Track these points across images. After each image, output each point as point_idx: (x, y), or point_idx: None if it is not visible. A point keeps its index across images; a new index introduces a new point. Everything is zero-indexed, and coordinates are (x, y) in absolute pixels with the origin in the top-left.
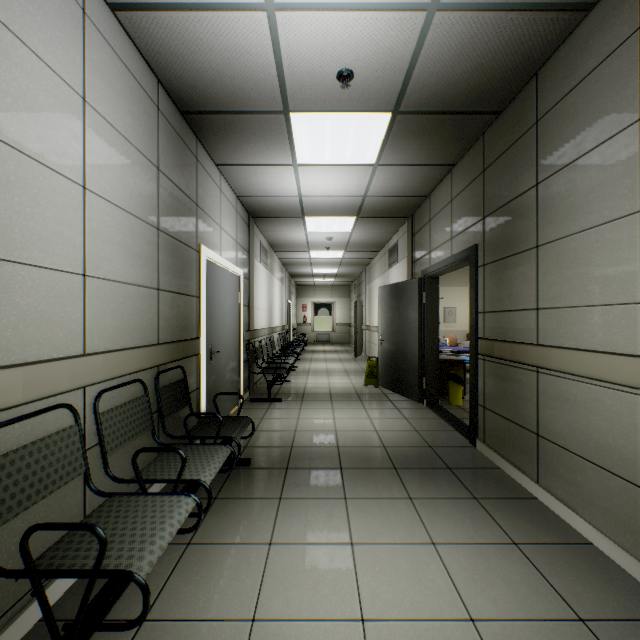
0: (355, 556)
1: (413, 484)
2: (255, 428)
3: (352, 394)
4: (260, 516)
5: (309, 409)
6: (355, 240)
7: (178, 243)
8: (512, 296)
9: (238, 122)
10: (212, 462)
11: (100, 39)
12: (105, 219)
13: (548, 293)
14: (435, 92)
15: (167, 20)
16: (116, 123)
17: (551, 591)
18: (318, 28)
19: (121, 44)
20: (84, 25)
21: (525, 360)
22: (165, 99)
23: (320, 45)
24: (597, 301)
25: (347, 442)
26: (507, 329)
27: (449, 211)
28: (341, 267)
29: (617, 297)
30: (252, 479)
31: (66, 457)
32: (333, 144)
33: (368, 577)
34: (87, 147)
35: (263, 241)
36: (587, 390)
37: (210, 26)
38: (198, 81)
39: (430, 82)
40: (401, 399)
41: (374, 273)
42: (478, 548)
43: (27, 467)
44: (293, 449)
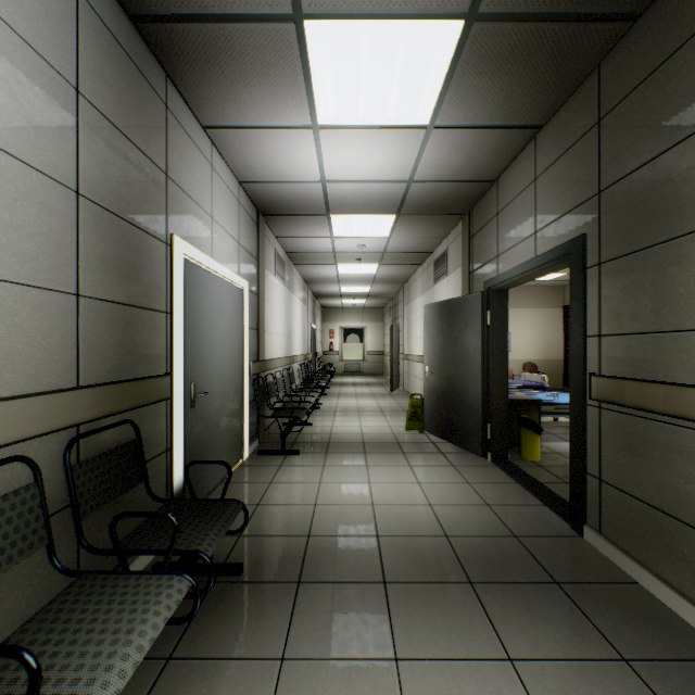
0: None
1: (507, 622)
2: (259, 500)
3: (391, 443)
4: None
5: (335, 467)
6: (393, 249)
7: (126, 225)
8: (664, 308)
9: (224, 40)
10: (137, 631)
11: None
12: None
13: None
14: None
15: None
16: None
17: None
18: None
19: None
20: None
21: None
22: None
23: None
24: None
25: (390, 527)
26: (652, 362)
27: (531, 195)
28: (374, 285)
29: None
30: (240, 608)
31: None
32: (370, 86)
33: None
34: None
35: (279, 249)
36: None
37: None
38: None
39: None
40: (456, 451)
41: (414, 291)
42: None
43: None
44: (310, 541)
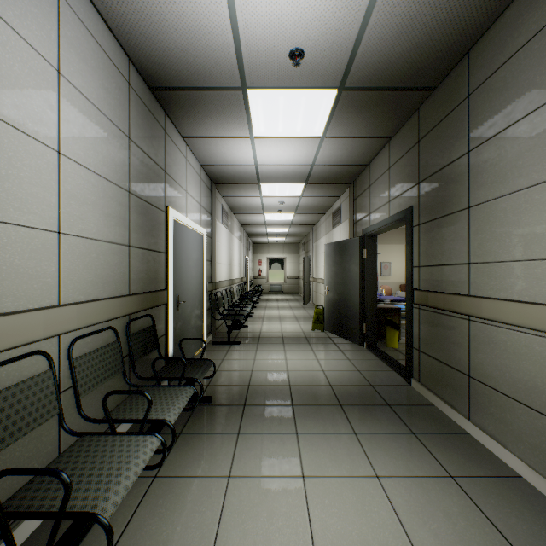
0: (306, 489)
1: (357, 420)
2: (217, 368)
3: (301, 338)
4: (220, 450)
5: (264, 351)
6: (304, 204)
7: (148, 205)
8: (445, 252)
9: (201, 98)
10: (176, 402)
11: (74, 18)
12: (79, 182)
13: (479, 249)
14: (377, 70)
15: (136, 2)
16: (90, 95)
17: (487, 523)
18: (272, 9)
19: (94, 24)
20: (59, 4)
21: (458, 309)
22: (136, 76)
23: (274, 26)
24: (526, 256)
25: (298, 381)
26: (440, 281)
27: (387, 177)
28: (291, 227)
29: (545, 253)
30: (213, 415)
31: (40, 400)
32: (285, 118)
33: (319, 509)
34: (62, 116)
35: (224, 205)
36: (516, 337)
37: (175, 7)
38: (165, 60)
39: (372, 60)
40: (344, 342)
41: (320, 232)
42: (418, 481)
43: (1, 411)
44: (250, 387)
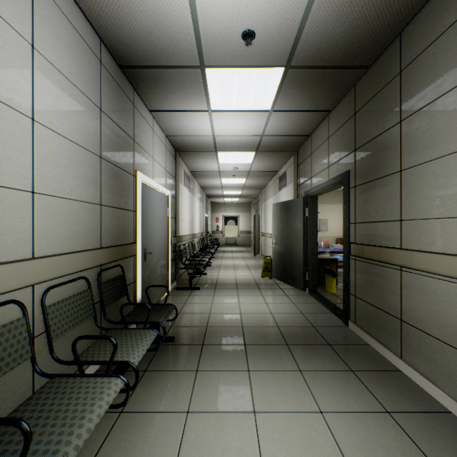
0: (257, 424)
1: (302, 358)
2: (179, 311)
3: (252, 284)
4: (180, 387)
5: (220, 296)
6: (254, 170)
7: (118, 169)
8: (379, 210)
9: (165, 75)
10: (141, 345)
11: None
12: (53, 147)
13: (410, 207)
14: (319, 50)
15: None
16: (63, 69)
17: None
18: None
19: (67, 6)
20: None
21: (391, 261)
22: (107, 55)
23: (228, 8)
24: (455, 214)
25: (249, 322)
26: (375, 236)
27: (326, 146)
28: (244, 190)
29: None
30: (175, 354)
31: (13, 346)
32: (238, 94)
33: (268, 444)
34: (36, 86)
35: (186, 170)
36: (446, 286)
37: None
38: (132, 40)
39: (315, 41)
40: (289, 288)
41: (268, 194)
42: (358, 416)
43: None
44: (208, 328)
